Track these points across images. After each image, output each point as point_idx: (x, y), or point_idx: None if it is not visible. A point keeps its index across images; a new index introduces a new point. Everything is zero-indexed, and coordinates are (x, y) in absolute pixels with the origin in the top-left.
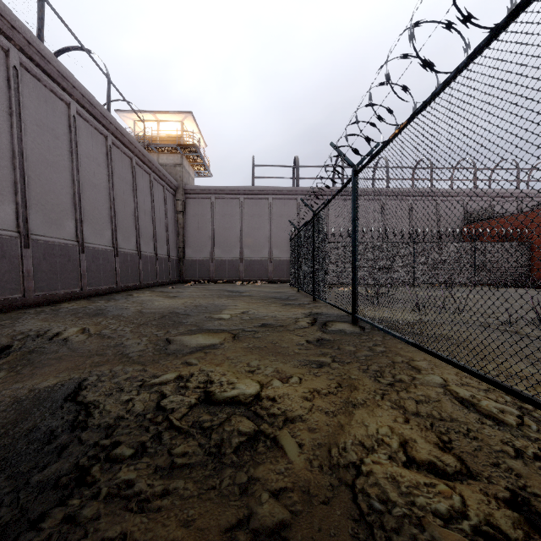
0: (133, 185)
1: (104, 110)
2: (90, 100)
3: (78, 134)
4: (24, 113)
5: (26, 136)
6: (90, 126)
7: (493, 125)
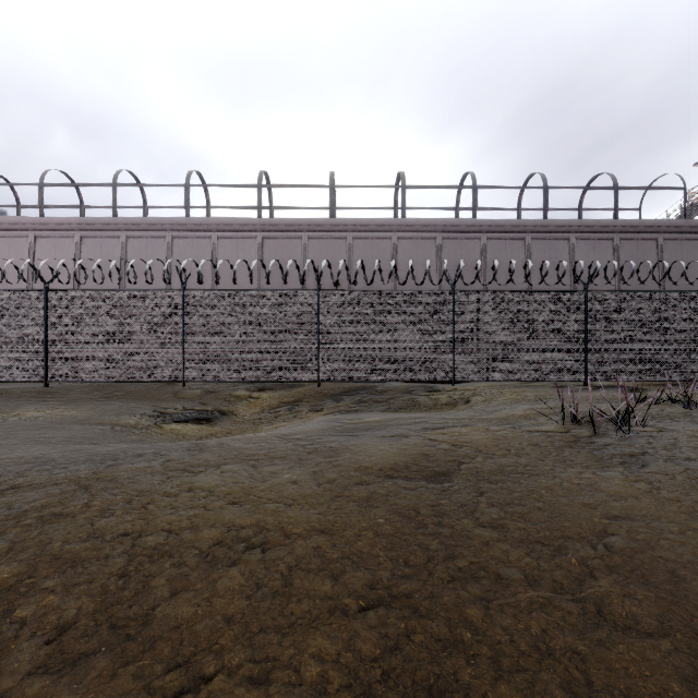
0: (658, 265)
1: (604, 222)
2: (586, 224)
3: (577, 254)
4: (533, 265)
5: (535, 277)
6: (591, 241)
7: (482, 314)
